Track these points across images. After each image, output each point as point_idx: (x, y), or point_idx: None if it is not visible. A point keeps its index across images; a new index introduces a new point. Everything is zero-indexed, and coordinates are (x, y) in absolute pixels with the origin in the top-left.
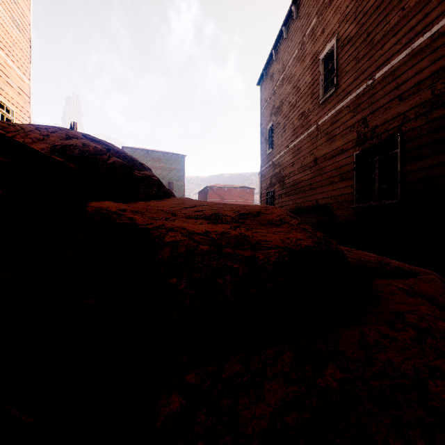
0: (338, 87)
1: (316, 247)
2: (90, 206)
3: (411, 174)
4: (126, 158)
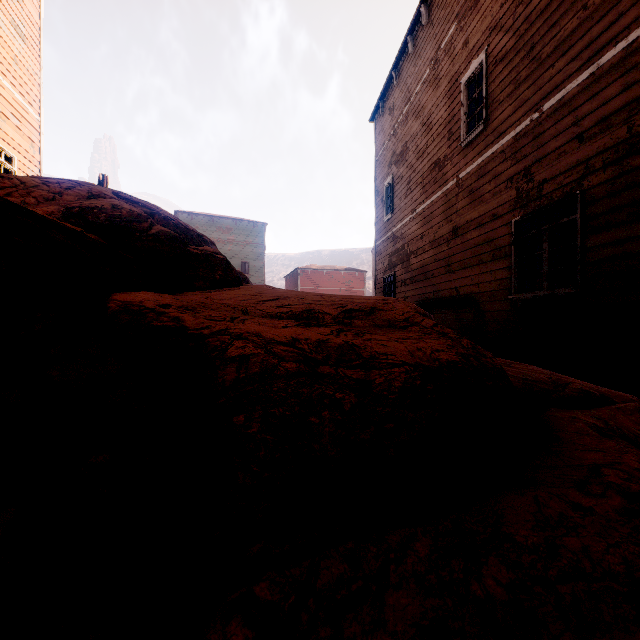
0: (489, 124)
1: (463, 363)
2: (113, 300)
3: (598, 250)
4: (177, 226)
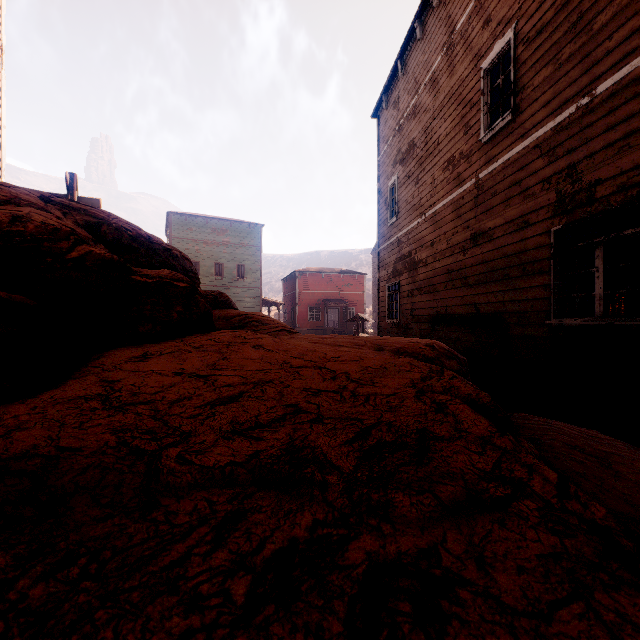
0: (519, 114)
1: None
2: None
3: None
4: (135, 239)
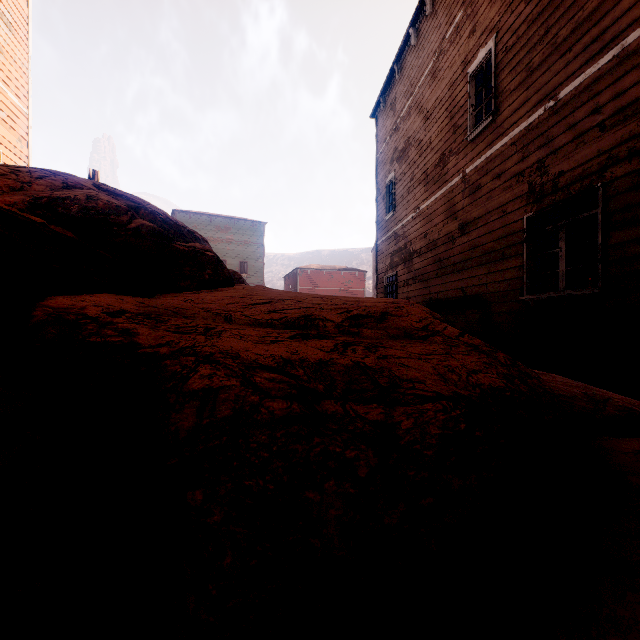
0: (498, 115)
1: (512, 391)
2: (42, 306)
3: (622, 247)
4: (166, 222)
